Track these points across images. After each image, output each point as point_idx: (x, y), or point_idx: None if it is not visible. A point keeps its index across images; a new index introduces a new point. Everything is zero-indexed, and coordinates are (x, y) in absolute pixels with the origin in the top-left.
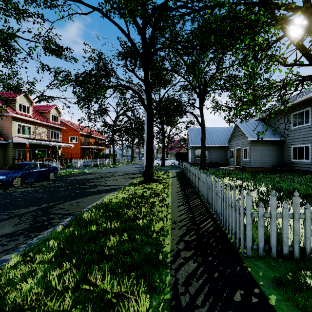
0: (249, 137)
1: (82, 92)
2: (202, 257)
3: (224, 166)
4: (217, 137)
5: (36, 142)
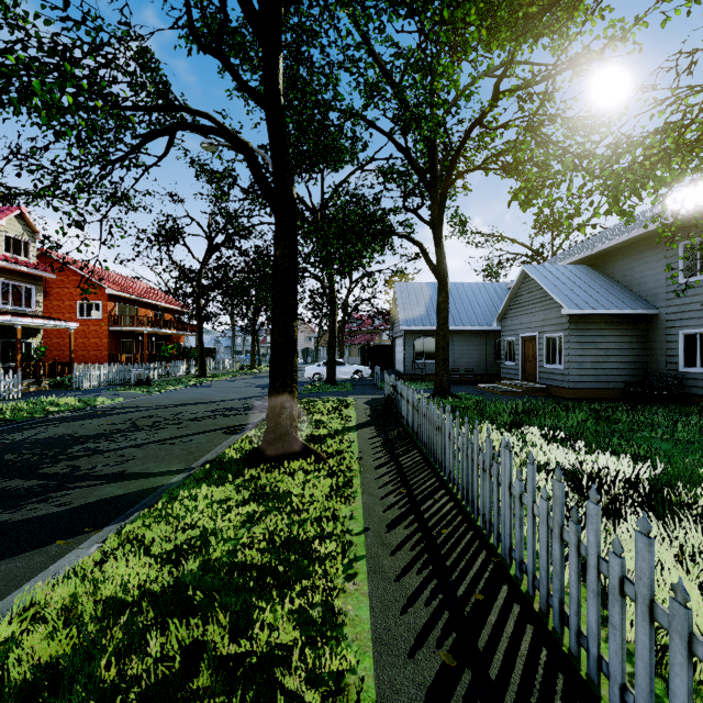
0: (567, 305)
1: None
2: None
3: (485, 381)
4: (469, 307)
5: None
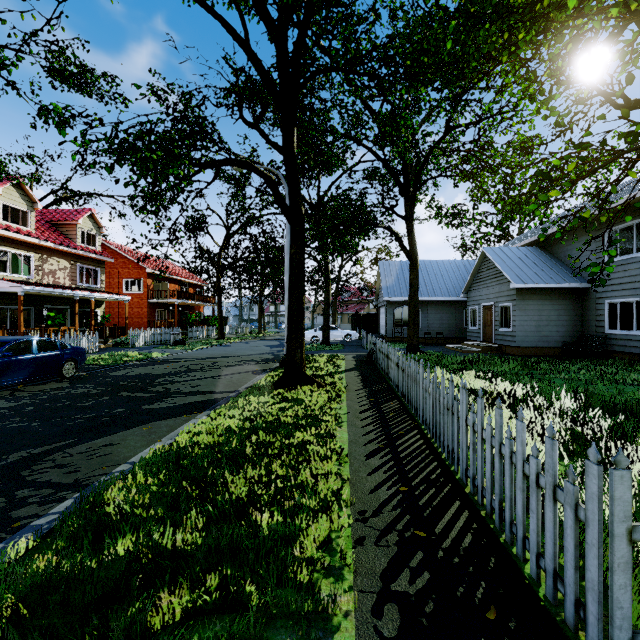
0: (514, 281)
1: (132, 171)
2: None
3: (455, 343)
4: (441, 281)
5: (42, 291)
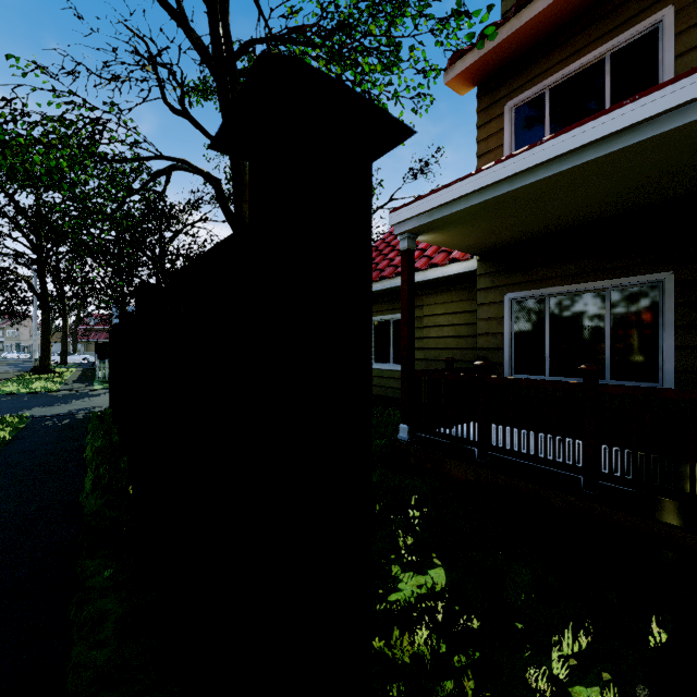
0: None
1: None
2: (79, 382)
3: None
4: None
5: None
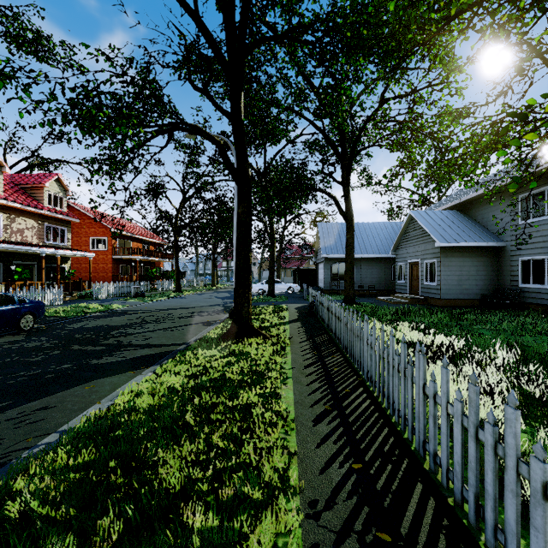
0: (439, 240)
1: (80, 129)
2: None
3: (384, 295)
4: (372, 240)
5: (8, 248)
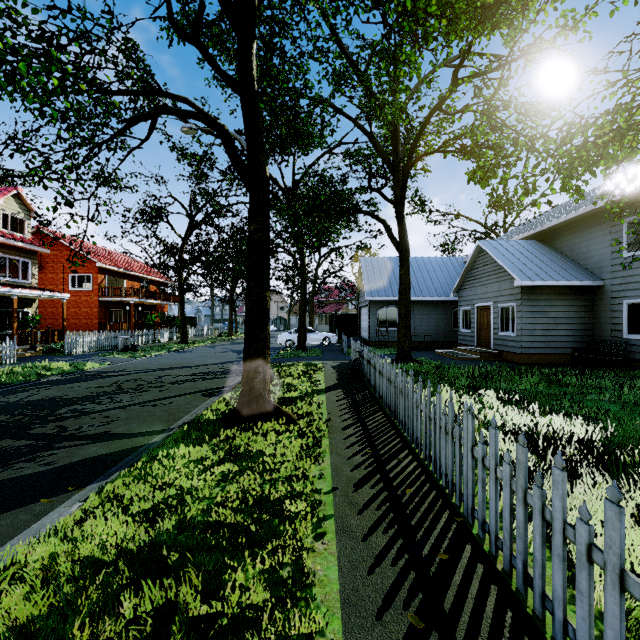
0: (519, 277)
1: None
2: None
3: (443, 347)
4: (428, 279)
5: None
